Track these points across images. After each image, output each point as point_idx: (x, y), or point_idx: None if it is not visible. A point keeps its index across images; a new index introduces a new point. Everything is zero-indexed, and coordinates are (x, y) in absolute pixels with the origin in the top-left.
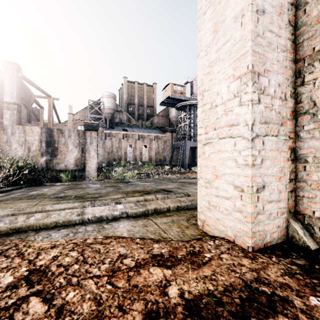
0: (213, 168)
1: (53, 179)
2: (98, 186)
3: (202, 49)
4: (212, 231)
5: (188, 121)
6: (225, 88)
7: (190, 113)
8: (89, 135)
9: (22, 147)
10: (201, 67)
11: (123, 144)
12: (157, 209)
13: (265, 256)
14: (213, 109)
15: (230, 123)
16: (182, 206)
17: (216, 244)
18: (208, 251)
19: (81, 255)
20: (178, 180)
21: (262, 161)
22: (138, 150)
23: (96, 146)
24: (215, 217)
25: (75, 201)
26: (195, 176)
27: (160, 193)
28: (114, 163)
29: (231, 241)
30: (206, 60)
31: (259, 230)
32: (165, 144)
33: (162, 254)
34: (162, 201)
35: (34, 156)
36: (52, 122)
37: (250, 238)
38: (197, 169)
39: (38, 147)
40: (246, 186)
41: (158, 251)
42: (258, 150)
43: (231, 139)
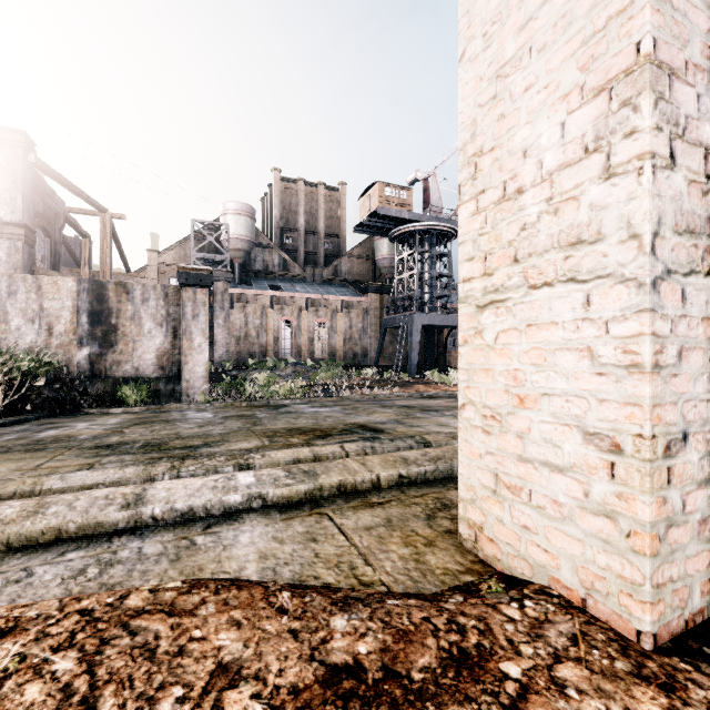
0: (509, 377)
1: (106, 399)
2: (209, 416)
3: (473, 34)
4: (506, 562)
5: (417, 268)
6: (551, 133)
7: (423, 249)
8: (190, 297)
9: (34, 324)
10: (472, 86)
11: (271, 319)
12: (345, 485)
13: (705, 675)
14: (509, 201)
15: (569, 237)
16: (413, 476)
17: (531, 618)
18: (511, 648)
19: (88, 669)
20: (397, 401)
21: (680, 354)
22: (306, 334)
23: (206, 322)
24: (516, 522)
25: (138, 459)
26: (435, 391)
27: (355, 435)
28: (250, 363)
29: (575, 605)
30: (488, 63)
31: (673, 578)
32: (365, 320)
33: (359, 663)
34: (360, 461)
35: (61, 345)
36: (110, 269)
37: (647, 607)
38: (459, 378)
39: (71, 324)
40: (630, 436)
41: (347, 648)
42: (669, 320)
43: (574, 287)
